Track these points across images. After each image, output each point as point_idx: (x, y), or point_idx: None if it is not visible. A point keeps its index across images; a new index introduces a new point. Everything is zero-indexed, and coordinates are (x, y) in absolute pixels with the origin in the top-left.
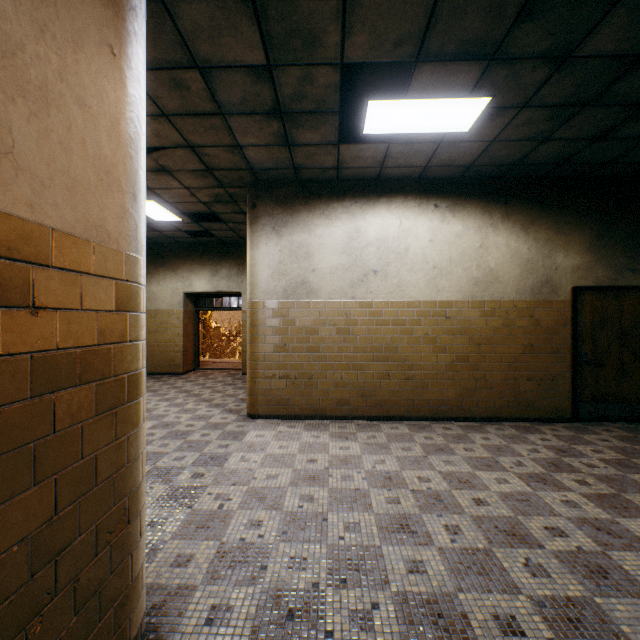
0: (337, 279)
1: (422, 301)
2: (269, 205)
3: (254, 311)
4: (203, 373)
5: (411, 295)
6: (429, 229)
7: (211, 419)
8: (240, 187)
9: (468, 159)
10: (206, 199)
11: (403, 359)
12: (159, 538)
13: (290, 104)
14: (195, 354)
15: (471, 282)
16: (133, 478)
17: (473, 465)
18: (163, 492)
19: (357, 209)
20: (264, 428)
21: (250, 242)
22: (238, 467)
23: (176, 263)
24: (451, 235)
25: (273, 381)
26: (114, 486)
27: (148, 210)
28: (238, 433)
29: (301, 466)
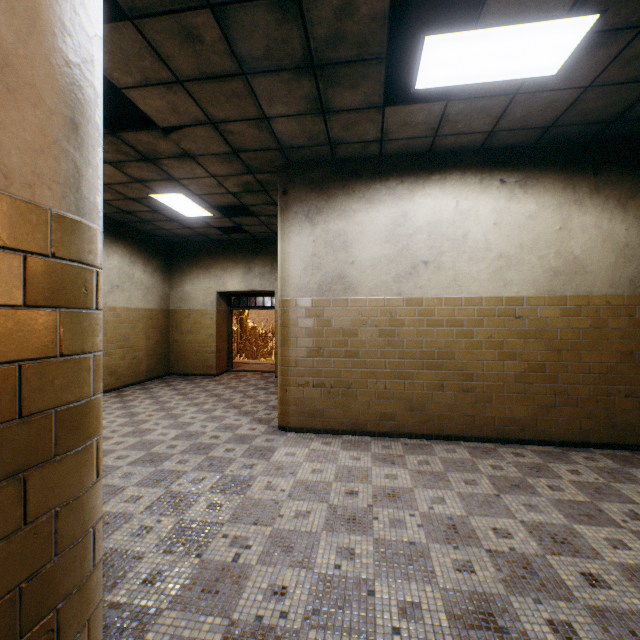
0: (380, 272)
1: (484, 297)
2: (301, 190)
3: (285, 310)
4: (236, 375)
5: (470, 290)
6: (493, 210)
7: (238, 430)
8: (270, 172)
9: (549, 117)
10: (235, 189)
11: (460, 367)
12: (153, 605)
13: (324, 52)
14: (228, 355)
15: (548, 273)
16: (69, 575)
17: (567, 514)
18: (171, 529)
19: (404, 190)
20: (295, 444)
21: (280, 233)
22: (262, 497)
23: (209, 262)
24: (522, 216)
25: (306, 389)
26: (21, 603)
27: (177, 205)
28: (266, 449)
29: (338, 501)
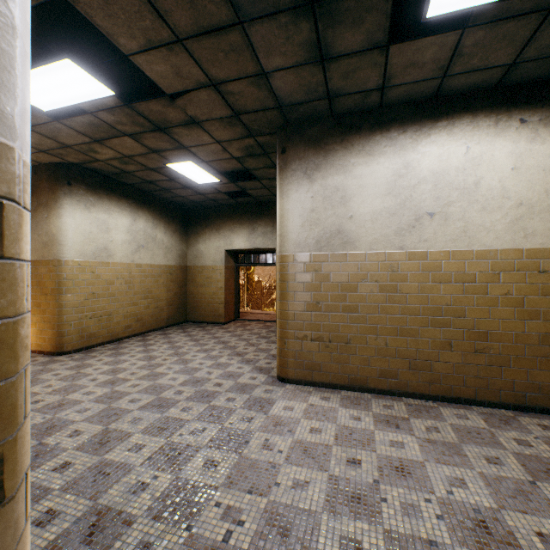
0: (380, 226)
1: (500, 250)
2: (300, 148)
3: (283, 265)
4: (242, 324)
5: (483, 242)
6: (511, 153)
7: (240, 378)
8: (269, 134)
9: None
10: (238, 154)
11: (471, 325)
12: None
13: None
14: (235, 306)
15: None
16: None
17: None
18: (165, 488)
19: (406, 139)
20: (293, 397)
21: (279, 190)
22: (259, 458)
23: (219, 224)
24: (547, 158)
25: (304, 343)
26: None
27: (189, 172)
28: (265, 401)
29: (339, 470)
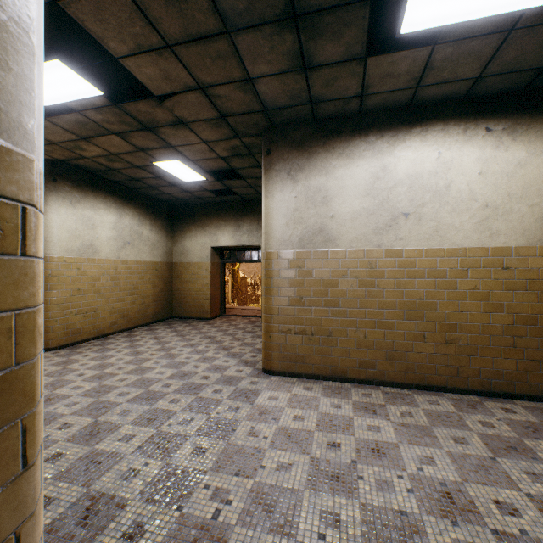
0: (359, 225)
1: (468, 248)
2: (284, 149)
3: (268, 262)
4: (227, 319)
5: (453, 241)
6: (478, 159)
7: (226, 371)
8: (255, 135)
9: None
10: (224, 153)
11: (442, 318)
12: None
13: None
14: (221, 302)
15: (540, 222)
16: None
17: None
18: (156, 474)
19: (383, 144)
20: (278, 388)
21: (264, 190)
22: (245, 444)
23: (205, 221)
24: (510, 164)
25: (288, 336)
26: None
27: (176, 171)
28: (250, 392)
29: (320, 453)
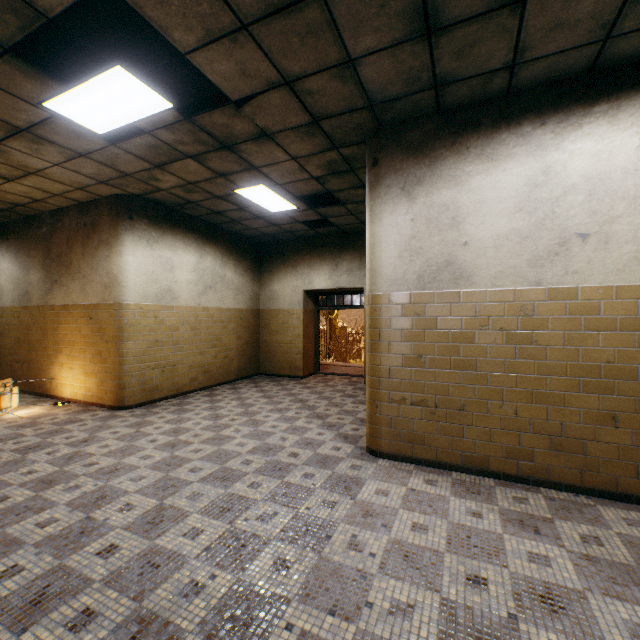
0: (507, 254)
1: None
2: (396, 157)
3: (375, 308)
4: (323, 378)
5: None
6: None
7: (320, 448)
8: (357, 143)
9: None
10: (318, 172)
11: None
12: None
13: None
14: (315, 357)
15: None
16: None
17: None
18: (223, 594)
19: (545, 134)
20: (388, 477)
21: (369, 213)
22: (343, 562)
23: (296, 260)
24: None
25: (401, 407)
26: None
27: (261, 199)
28: (351, 481)
29: (456, 593)
